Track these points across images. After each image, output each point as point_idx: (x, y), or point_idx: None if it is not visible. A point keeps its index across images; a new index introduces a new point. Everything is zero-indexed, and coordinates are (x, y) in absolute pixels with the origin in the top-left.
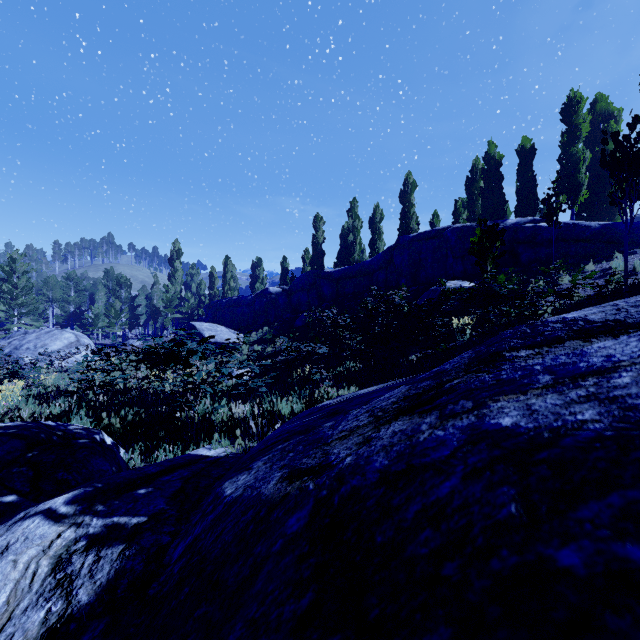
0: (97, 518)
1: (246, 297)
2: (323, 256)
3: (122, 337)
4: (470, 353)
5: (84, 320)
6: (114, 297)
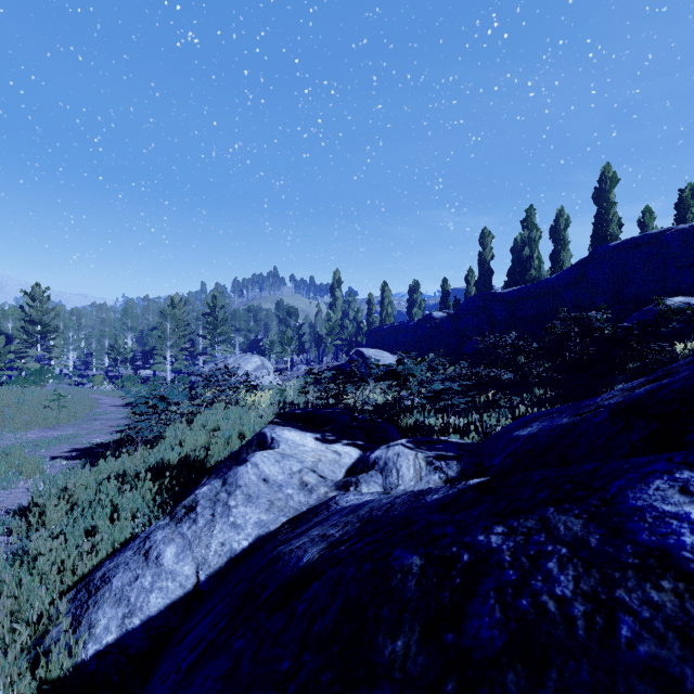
0: (427, 451)
1: (408, 323)
2: (491, 275)
3: (291, 362)
4: (690, 358)
5: (263, 347)
6: (285, 326)
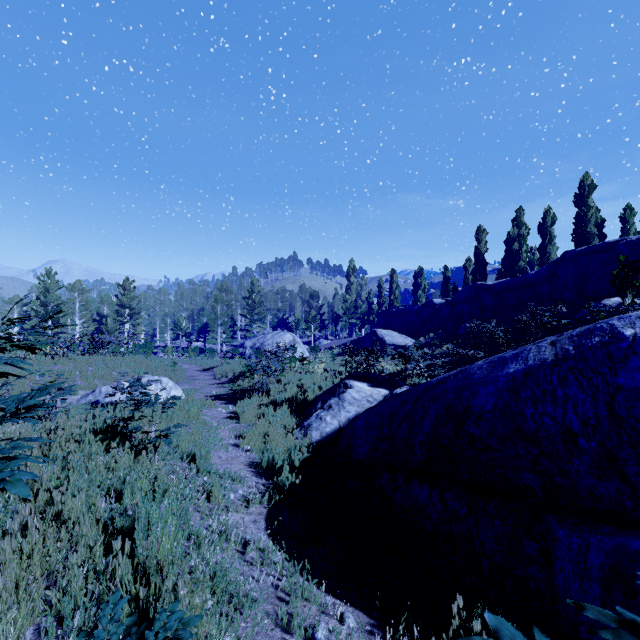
0: None
1: (413, 307)
2: (485, 265)
3: (313, 337)
4: None
5: (291, 324)
6: (308, 306)
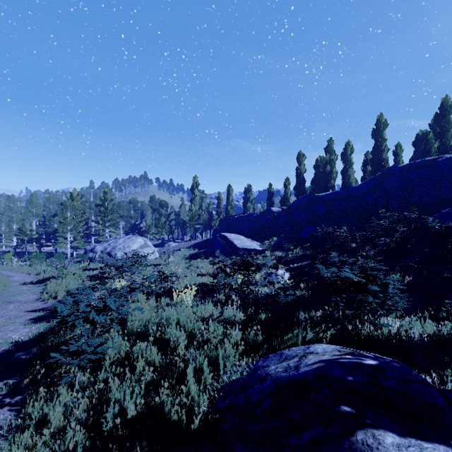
0: None
1: (252, 214)
2: (304, 183)
3: (162, 240)
4: None
5: (142, 229)
6: (158, 214)
